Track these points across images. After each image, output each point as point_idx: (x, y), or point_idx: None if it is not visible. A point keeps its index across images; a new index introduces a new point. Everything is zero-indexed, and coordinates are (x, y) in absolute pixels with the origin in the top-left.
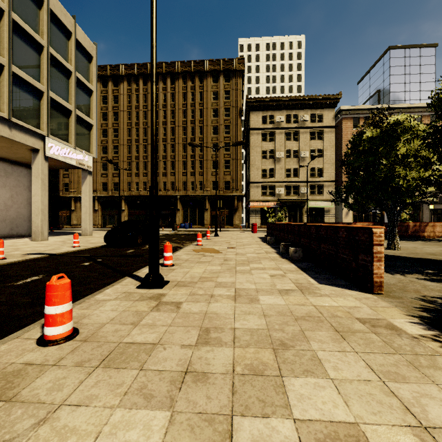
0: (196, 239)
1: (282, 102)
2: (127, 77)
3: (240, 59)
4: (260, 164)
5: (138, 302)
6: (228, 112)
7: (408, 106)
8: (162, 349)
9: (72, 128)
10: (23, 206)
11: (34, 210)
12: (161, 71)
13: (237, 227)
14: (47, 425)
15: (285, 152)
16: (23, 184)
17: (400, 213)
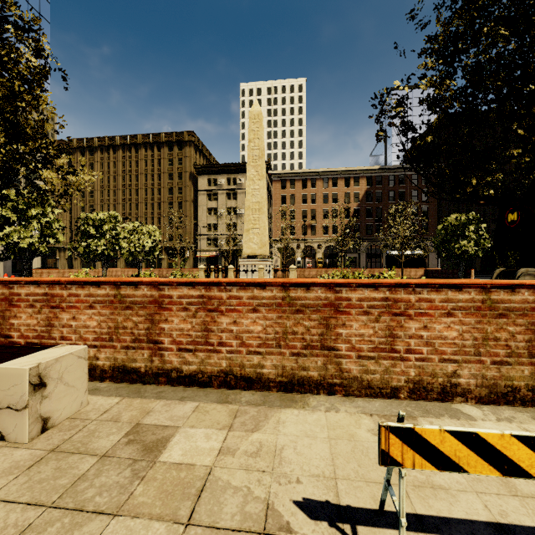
0: None
1: (222, 168)
2: (100, 147)
3: (189, 131)
4: (206, 219)
5: None
6: (181, 176)
7: (324, 171)
8: None
9: None
10: None
11: None
12: (127, 142)
13: None
14: None
15: (226, 210)
16: None
17: (140, 264)
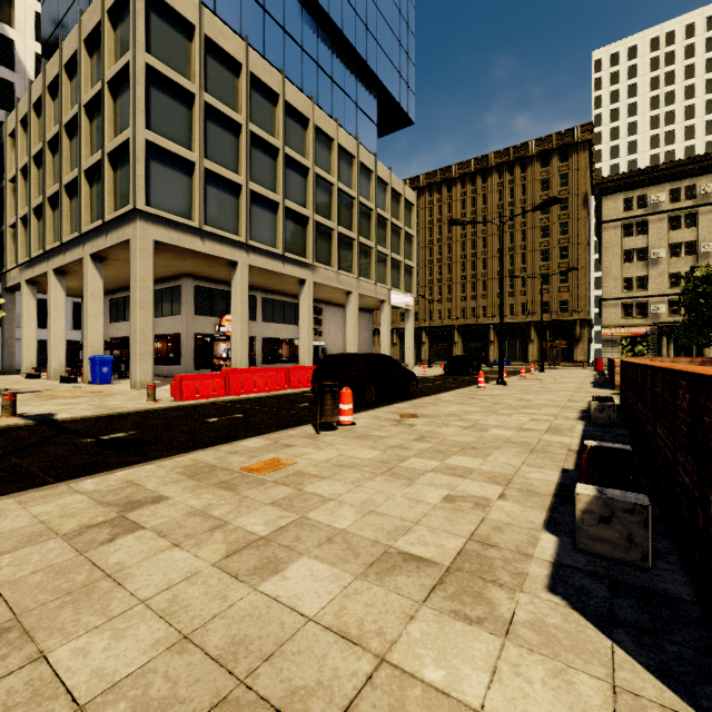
0: (518, 374)
1: (662, 172)
2: (428, 187)
3: (585, 125)
4: (620, 271)
5: (498, 386)
6: (566, 204)
7: None
8: (513, 390)
9: (403, 277)
10: (362, 343)
11: (383, 347)
12: (469, 171)
13: (581, 365)
14: (495, 391)
15: (668, 249)
16: (362, 325)
17: None
